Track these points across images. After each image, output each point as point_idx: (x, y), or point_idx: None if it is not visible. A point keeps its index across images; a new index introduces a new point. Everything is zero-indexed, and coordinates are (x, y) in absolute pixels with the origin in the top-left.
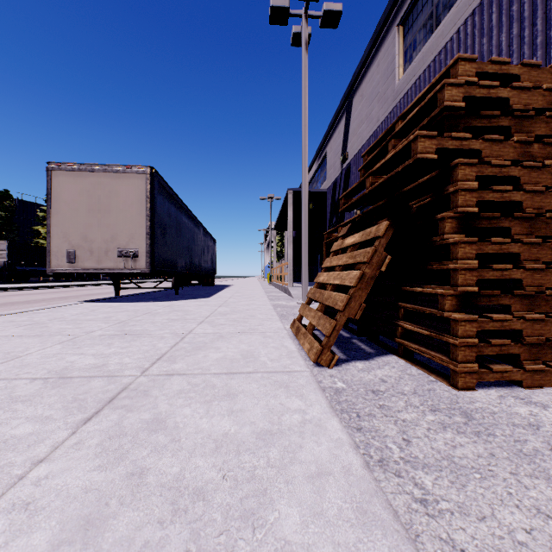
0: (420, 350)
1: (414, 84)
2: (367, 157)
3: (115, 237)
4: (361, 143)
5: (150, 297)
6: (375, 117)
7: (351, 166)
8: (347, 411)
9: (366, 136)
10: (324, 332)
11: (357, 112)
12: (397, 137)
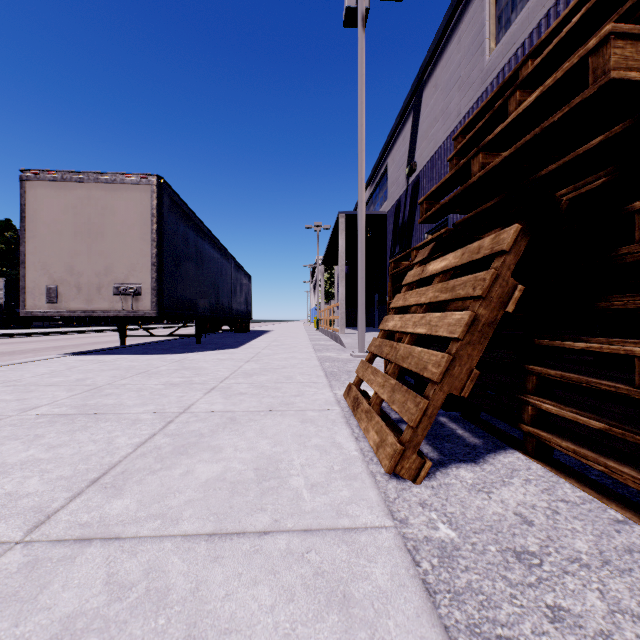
0: (581, 454)
1: (514, 54)
2: (462, 139)
3: (110, 269)
4: (435, 148)
5: (162, 347)
6: (455, 111)
7: (420, 178)
8: (483, 635)
9: (442, 138)
10: (406, 418)
11: (429, 108)
12: (525, 87)
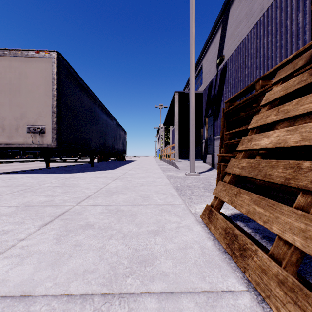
0: None
1: None
2: None
3: (24, 115)
4: (240, 40)
5: (68, 168)
6: (258, 9)
7: (227, 64)
8: None
9: (246, 31)
10: None
11: (234, 17)
12: None
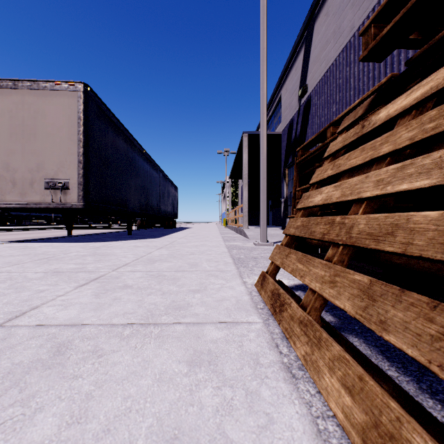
0: None
1: None
2: None
3: (41, 166)
4: (326, 66)
5: (98, 237)
6: (348, 27)
7: (312, 97)
8: None
9: (334, 55)
10: None
11: (320, 35)
12: None
